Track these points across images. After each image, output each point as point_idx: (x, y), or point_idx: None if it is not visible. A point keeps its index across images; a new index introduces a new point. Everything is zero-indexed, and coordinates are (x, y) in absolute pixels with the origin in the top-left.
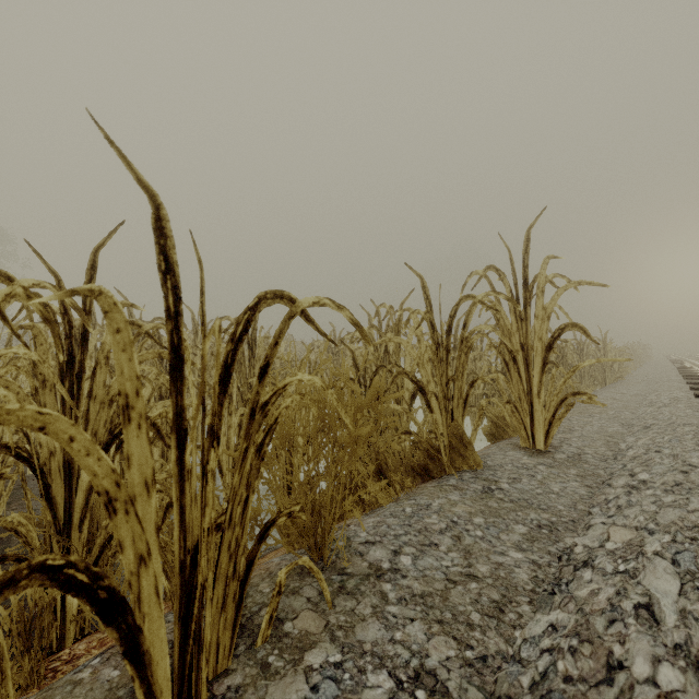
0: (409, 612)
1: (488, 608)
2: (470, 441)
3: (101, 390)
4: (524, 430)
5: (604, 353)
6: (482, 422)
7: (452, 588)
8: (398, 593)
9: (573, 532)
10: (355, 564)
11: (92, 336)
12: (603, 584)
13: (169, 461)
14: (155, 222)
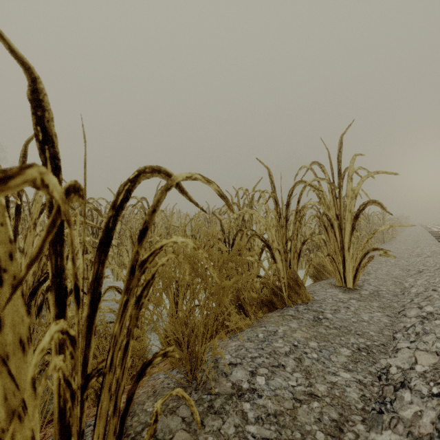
0: (265, 431)
1: (330, 428)
2: (302, 283)
3: (30, 248)
4: (339, 274)
5: (383, 222)
6: (305, 267)
7: (299, 407)
8: (255, 412)
9: (385, 354)
10: (221, 384)
11: None
12: (423, 408)
13: None
14: (31, 93)
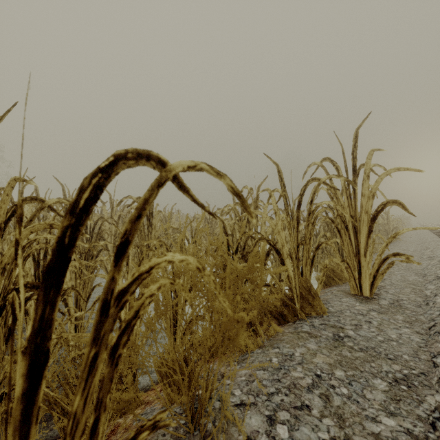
0: None
1: None
2: (316, 292)
3: None
4: (354, 282)
5: (387, 222)
6: None
7: None
8: None
9: (430, 388)
10: (232, 437)
11: (27, 210)
12: None
13: (81, 307)
14: None
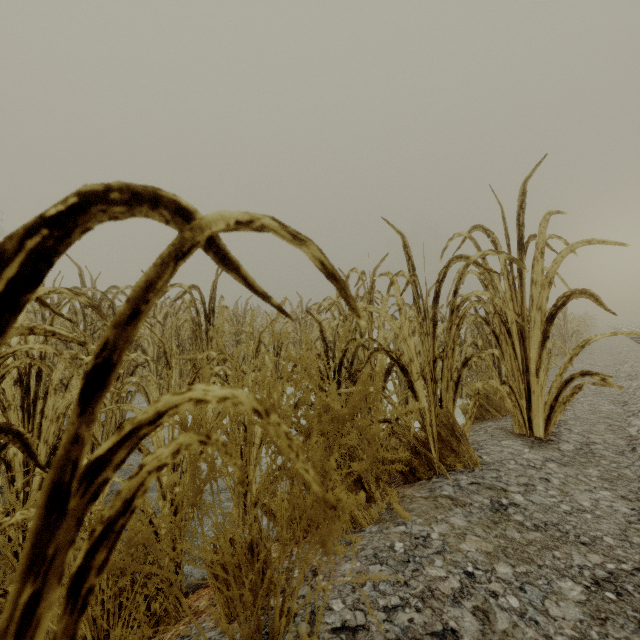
0: None
1: None
2: (463, 432)
3: None
4: (520, 415)
5: (564, 323)
6: None
7: None
8: None
9: None
10: None
11: None
12: None
13: None
14: None
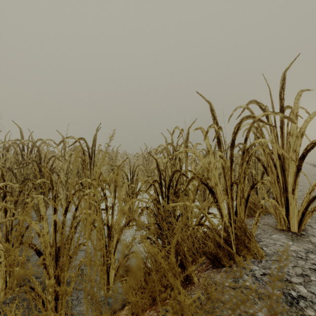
0: None
1: None
2: (251, 233)
3: None
4: (282, 218)
5: None
6: None
7: None
8: None
9: None
10: None
11: None
12: None
13: None
14: None
